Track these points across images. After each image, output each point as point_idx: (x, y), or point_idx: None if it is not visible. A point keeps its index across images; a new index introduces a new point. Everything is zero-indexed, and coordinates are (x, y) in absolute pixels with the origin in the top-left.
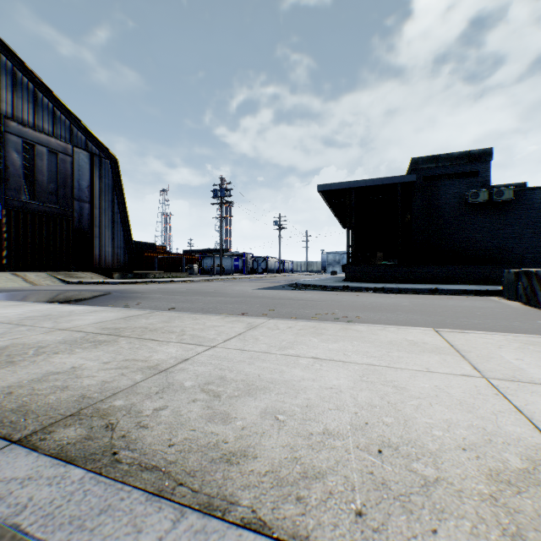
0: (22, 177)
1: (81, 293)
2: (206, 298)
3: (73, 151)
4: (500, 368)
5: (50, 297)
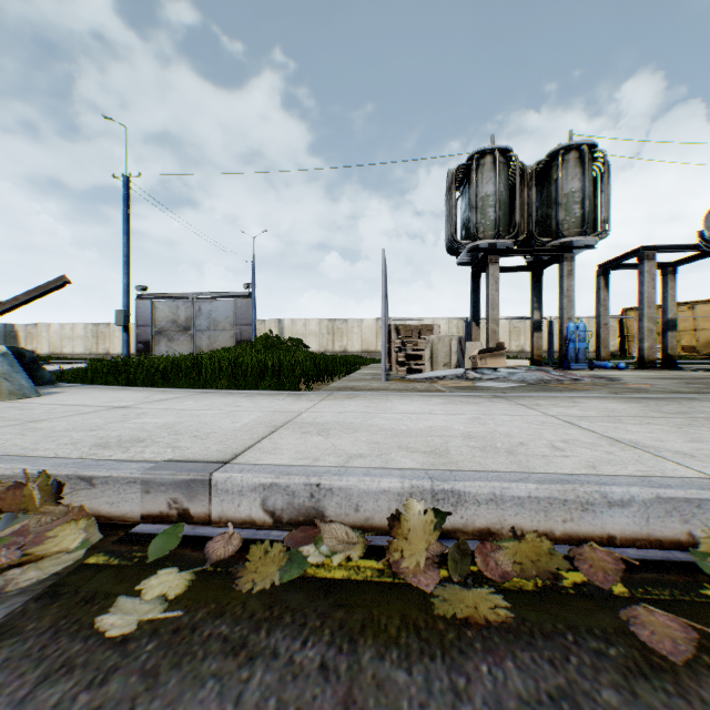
0: None
1: None
2: None
3: None
4: (276, 416)
5: None
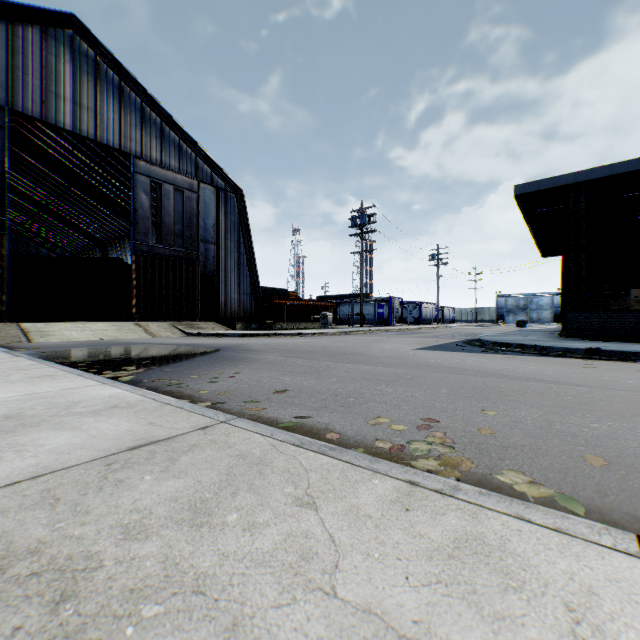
0: (149, 220)
1: (183, 350)
2: (342, 367)
3: (198, 187)
4: None
5: (141, 356)
